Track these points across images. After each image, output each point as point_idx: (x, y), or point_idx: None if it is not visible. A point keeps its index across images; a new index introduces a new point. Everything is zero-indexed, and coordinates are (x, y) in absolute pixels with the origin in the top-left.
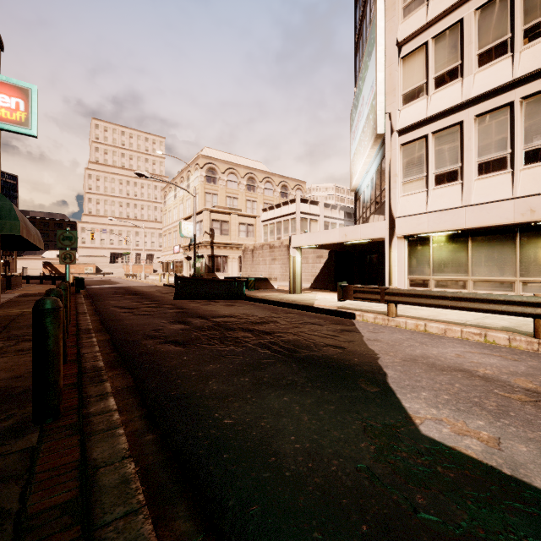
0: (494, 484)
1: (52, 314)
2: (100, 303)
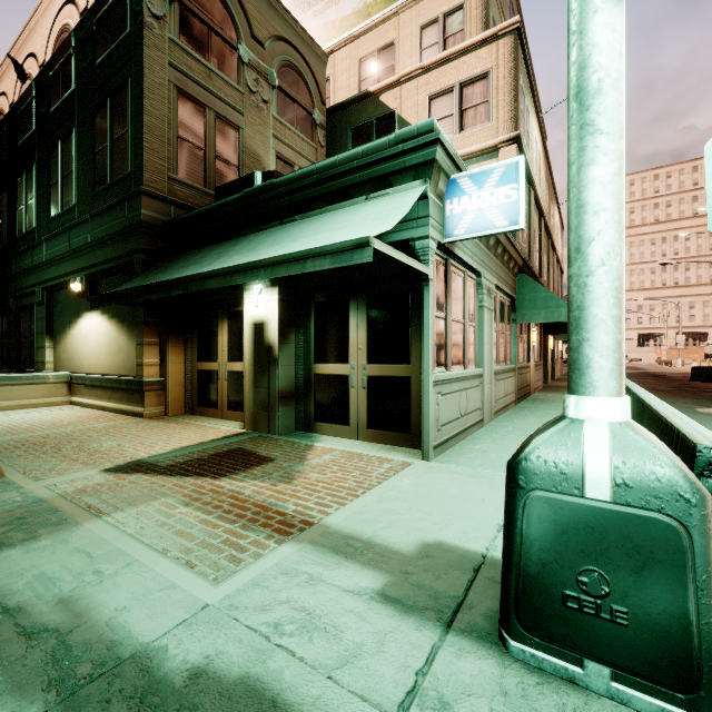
0: None
1: None
2: None
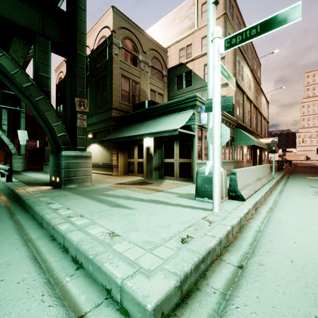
0: (317, 176)
1: (279, 161)
2: (294, 168)
